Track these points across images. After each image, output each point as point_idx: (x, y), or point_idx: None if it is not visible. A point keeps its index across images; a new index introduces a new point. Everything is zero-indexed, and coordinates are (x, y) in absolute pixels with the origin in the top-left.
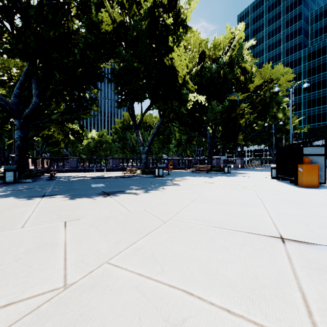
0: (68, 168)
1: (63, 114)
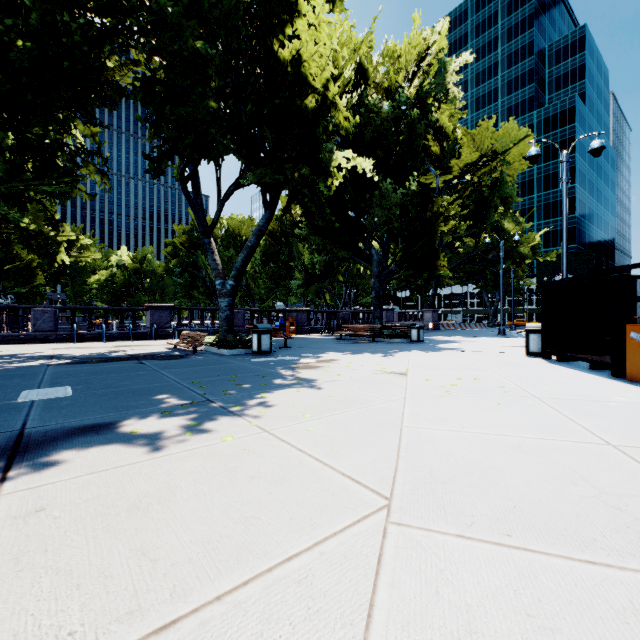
0: (28, 333)
1: None
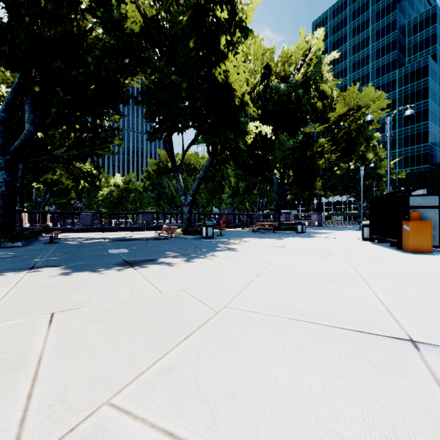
0: (79, 227)
1: (71, 149)
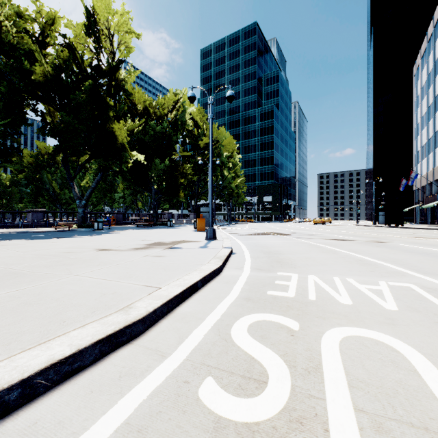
0: None
1: None
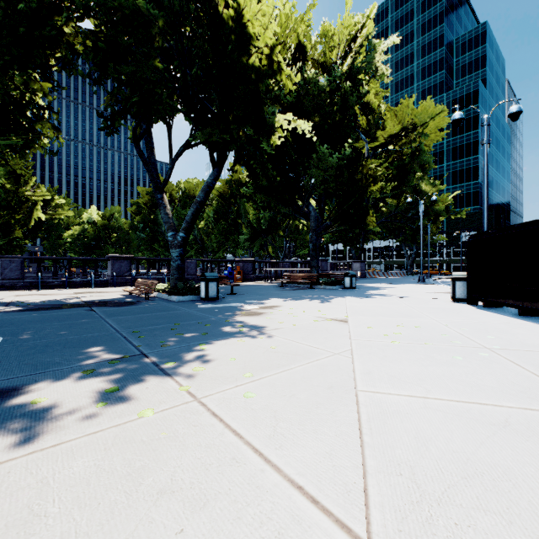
0: None
1: None
